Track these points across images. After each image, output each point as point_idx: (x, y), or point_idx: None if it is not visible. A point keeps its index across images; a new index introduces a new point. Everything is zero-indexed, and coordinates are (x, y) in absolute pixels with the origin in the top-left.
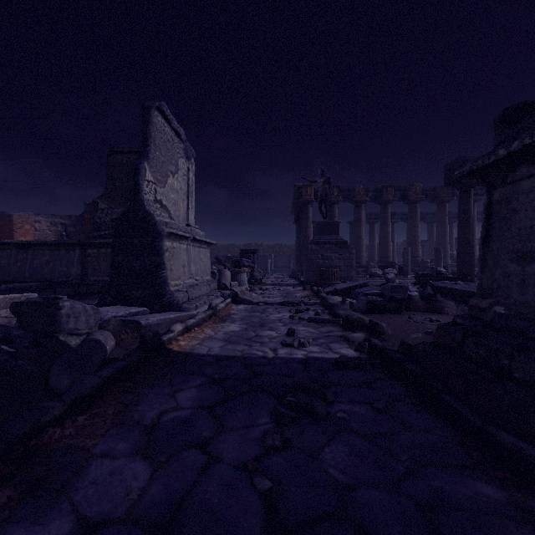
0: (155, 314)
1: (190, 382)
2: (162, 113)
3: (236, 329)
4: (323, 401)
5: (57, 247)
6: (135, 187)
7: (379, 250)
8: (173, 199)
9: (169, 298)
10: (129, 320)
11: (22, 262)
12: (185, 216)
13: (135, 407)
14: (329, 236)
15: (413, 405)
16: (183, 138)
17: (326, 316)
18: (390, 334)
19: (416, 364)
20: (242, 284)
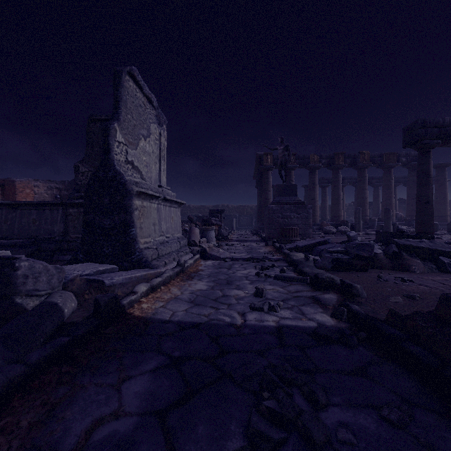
0: (123, 272)
1: (143, 364)
2: (133, 78)
3: (203, 288)
4: (313, 404)
5: (42, 207)
6: (106, 147)
7: (332, 210)
8: (145, 161)
9: (138, 255)
10: (93, 279)
11: (11, 220)
12: (158, 178)
13: (63, 411)
14: (288, 197)
15: (437, 413)
16: (155, 104)
17: (291, 273)
18: (366, 297)
19: (419, 344)
20: (210, 240)
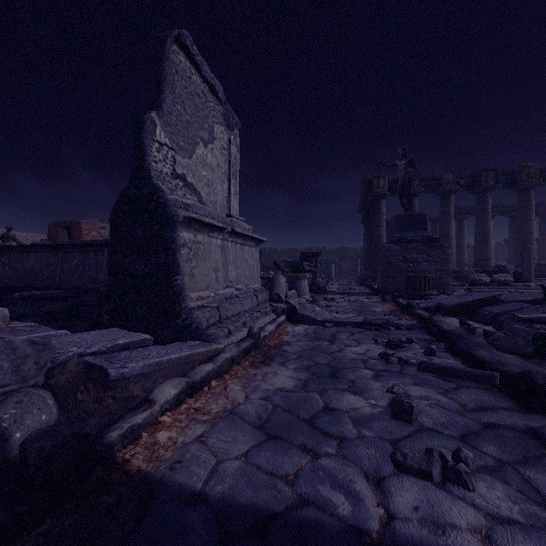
0: (155, 349)
1: None
2: (186, 51)
3: (288, 385)
4: None
5: (86, 249)
6: (138, 150)
7: (475, 251)
8: (205, 177)
9: (185, 319)
10: (94, 365)
11: (53, 266)
12: (226, 204)
13: None
14: (414, 232)
15: None
16: (221, 97)
17: (448, 357)
18: None
19: None
20: (301, 293)
